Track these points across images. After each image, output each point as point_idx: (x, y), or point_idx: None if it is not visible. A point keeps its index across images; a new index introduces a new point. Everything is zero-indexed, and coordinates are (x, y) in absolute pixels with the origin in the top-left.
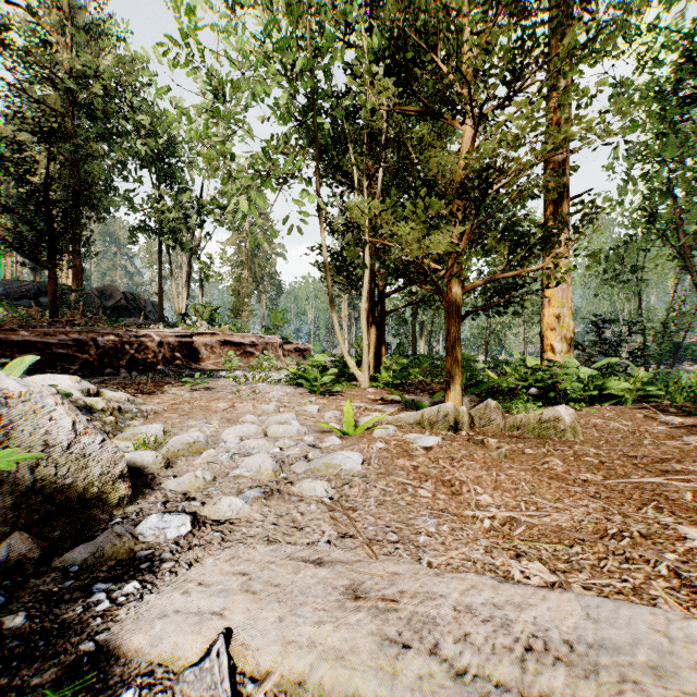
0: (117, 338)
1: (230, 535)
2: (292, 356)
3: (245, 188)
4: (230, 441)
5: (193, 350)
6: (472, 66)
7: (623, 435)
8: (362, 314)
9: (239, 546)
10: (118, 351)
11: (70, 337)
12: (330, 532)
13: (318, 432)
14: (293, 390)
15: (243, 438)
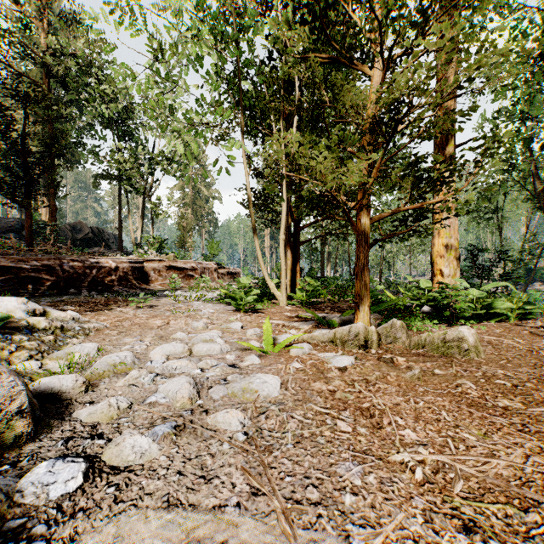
0: (80, 263)
1: (125, 491)
2: (225, 278)
3: (187, 144)
4: (156, 360)
5: (144, 273)
6: (383, 7)
7: (521, 353)
8: (280, 243)
9: (129, 513)
10: (81, 274)
11: (40, 262)
12: (241, 485)
13: (240, 350)
14: (222, 307)
15: (169, 357)
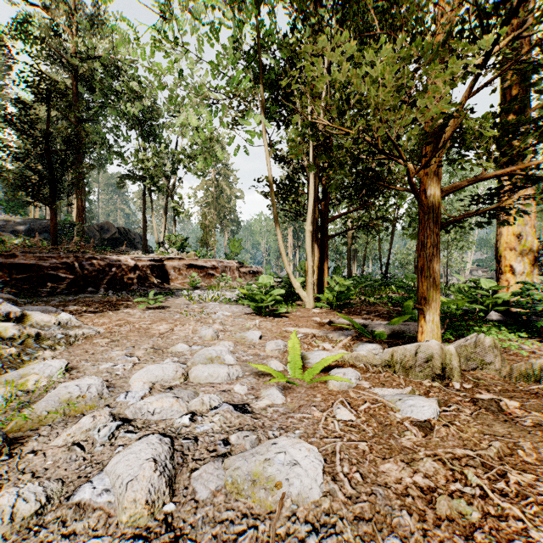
0: (99, 262)
1: None
2: (247, 277)
3: (208, 140)
4: (135, 391)
5: (164, 272)
6: None
7: None
8: (306, 236)
9: None
10: (99, 272)
11: (59, 261)
12: None
13: (255, 375)
14: (240, 310)
15: (155, 385)
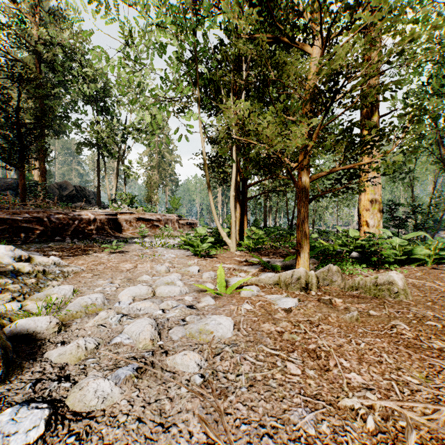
0: (64, 216)
1: (85, 440)
2: (184, 228)
3: (153, 117)
4: (124, 301)
5: (117, 224)
6: None
7: (443, 295)
8: (231, 199)
9: None
10: (65, 224)
11: (31, 215)
12: (198, 434)
13: (197, 292)
14: (182, 253)
15: (135, 298)
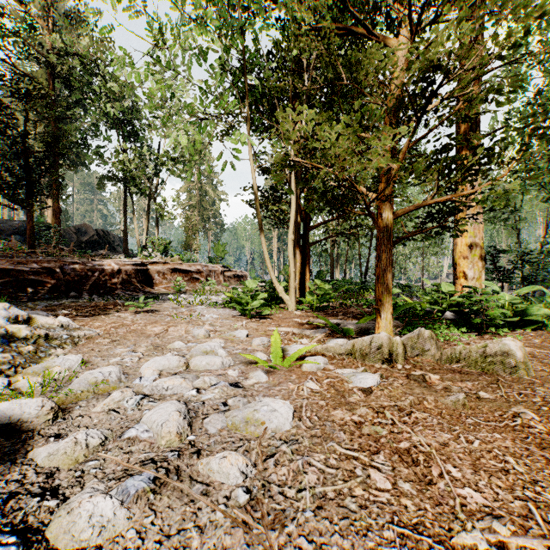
0: (81, 266)
1: None
2: (231, 281)
3: (193, 144)
4: (147, 376)
5: (148, 276)
6: None
7: None
8: (289, 244)
9: None
10: (82, 277)
11: (40, 265)
12: None
13: (244, 364)
14: (227, 312)
15: (162, 372)
